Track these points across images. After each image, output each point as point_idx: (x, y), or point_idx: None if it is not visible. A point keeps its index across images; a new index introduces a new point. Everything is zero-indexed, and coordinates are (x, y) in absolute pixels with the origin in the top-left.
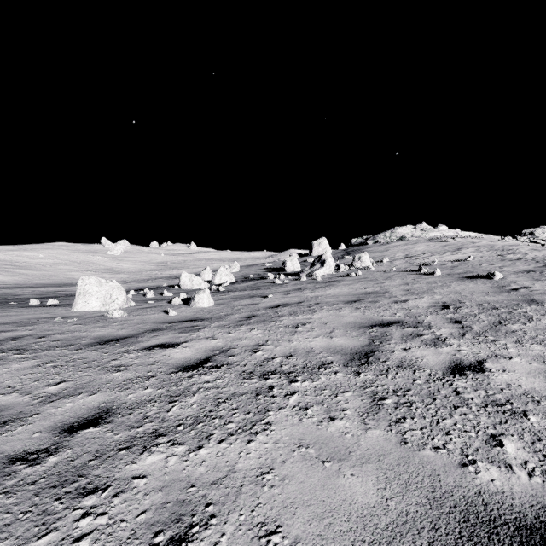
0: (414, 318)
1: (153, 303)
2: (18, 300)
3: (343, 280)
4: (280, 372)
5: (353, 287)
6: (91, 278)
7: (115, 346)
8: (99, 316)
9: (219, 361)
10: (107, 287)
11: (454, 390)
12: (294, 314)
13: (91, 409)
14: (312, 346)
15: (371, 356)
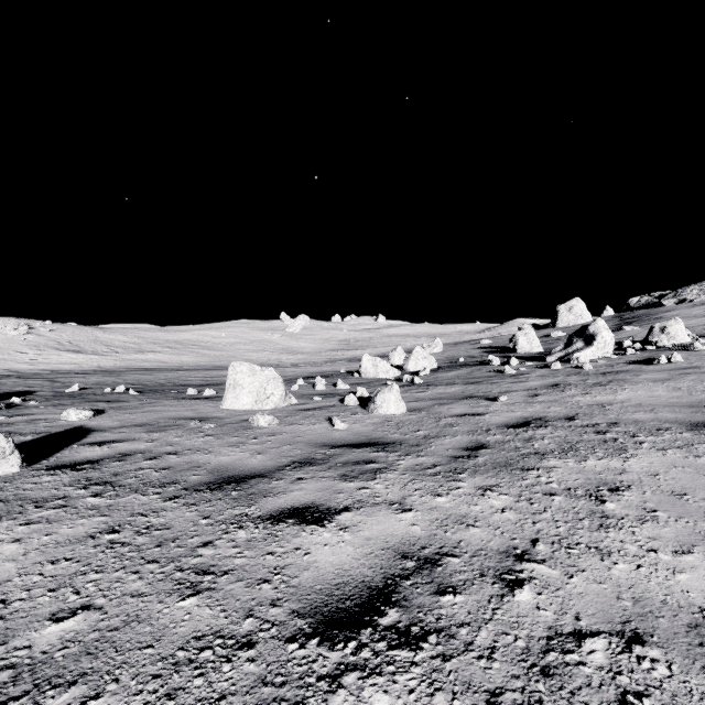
0: None
1: (321, 400)
2: (182, 388)
3: (641, 370)
4: None
5: (677, 386)
6: (243, 365)
7: (228, 500)
8: (242, 422)
9: (416, 607)
10: (262, 377)
11: None
12: (573, 451)
13: None
14: (695, 600)
15: None
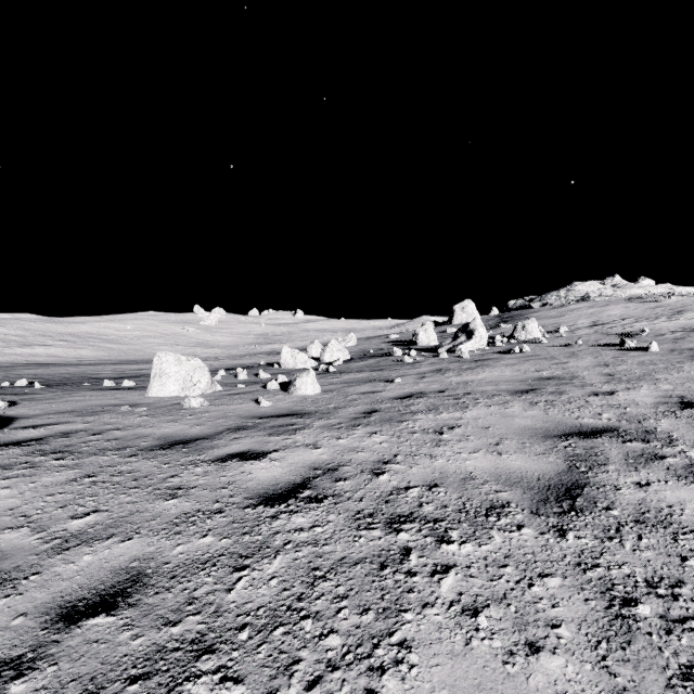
0: (636, 424)
1: (245, 387)
2: (94, 381)
3: (501, 358)
4: (419, 518)
5: (519, 368)
6: (169, 355)
7: (180, 453)
8: (174, 405)
9: (321, 488)
10: (188, 366)
11: None
12: (435, 410)
13: (115, 571)
14: (470, 469)
15: (578, 495)
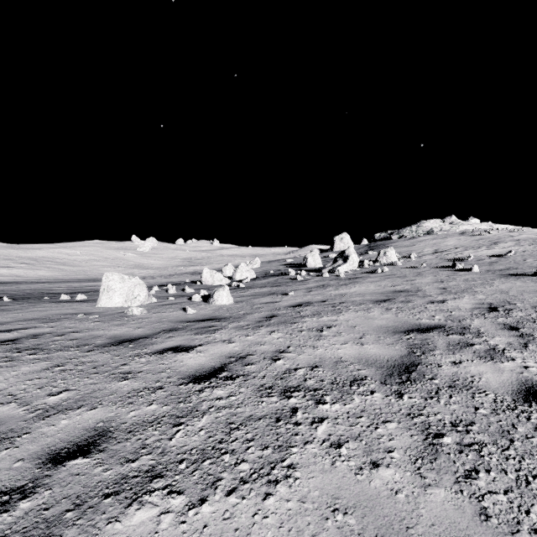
0: (457, 322)
1: (174, 299)
2: (52, 295)
3: (368, 276)
4: (304, 388)
5: (380, 284)
6: (115, 275)
7: (128, 348)
8: (119, 313)
9: (235, 370)
10: (130, 283)
11: (535, 427)
12: (318, 315)
13: (86, 429)
14: (341, 355)
15: (413, 370)
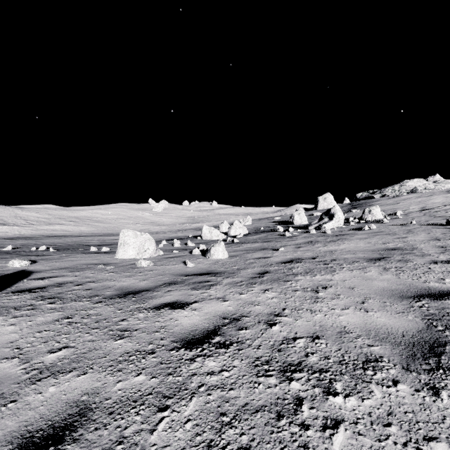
0: None
1: (178, 252)
2: (85, 247)
3: (355, 233)
4: (306, 367)
5: (370, 241)
6: (129, 231)
7: (130, 301)
8: (131, 265)
9: (228, 335)
10: (141, 238)
11: None
12: (311, 272)
13: (69, 403)
14: (344, 324)
15: (442, 352)
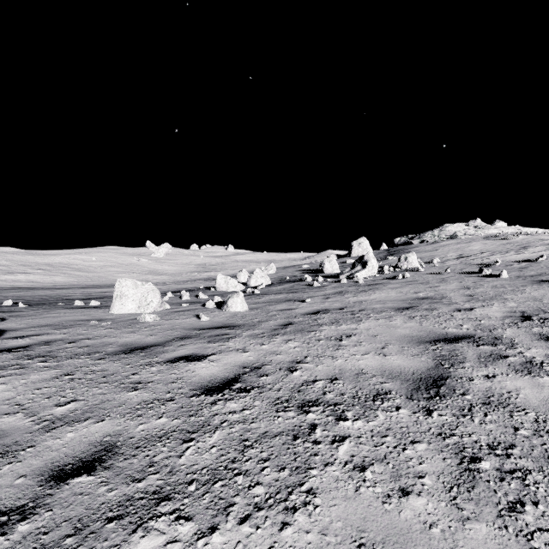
0: (488, 332)
1: (188, 306)
2: (66, 301)
3: (388, 283)
4: (323, 402)
5: (402, 291)
6: (128, 280)
7: (139, 356)
8: (132, 320)
9: (249, 382)
10: (143, 289)
11: None
12: (336, 323)
13: (92, 444)
14: (362, 367)
15: (442, 384)
